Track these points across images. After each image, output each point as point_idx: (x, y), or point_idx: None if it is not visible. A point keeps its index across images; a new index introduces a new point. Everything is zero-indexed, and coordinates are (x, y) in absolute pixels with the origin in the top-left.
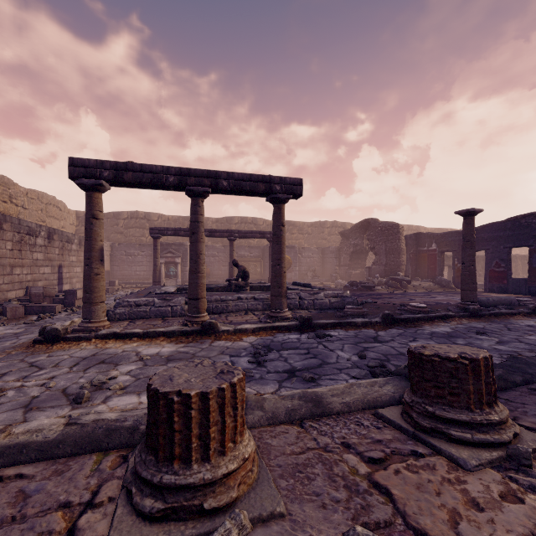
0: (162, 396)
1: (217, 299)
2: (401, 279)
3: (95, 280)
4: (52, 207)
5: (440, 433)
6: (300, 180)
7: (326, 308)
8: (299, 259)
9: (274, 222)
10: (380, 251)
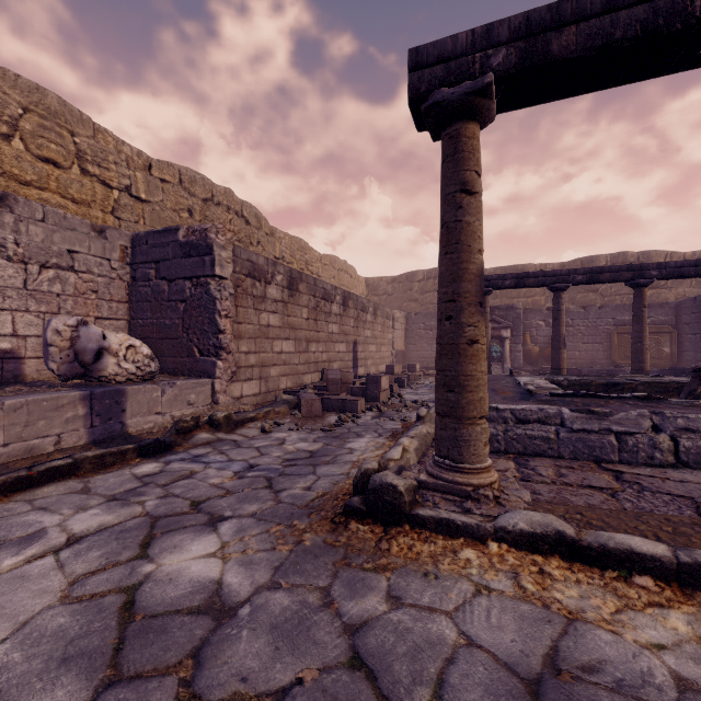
0: None
1: None
2: None
3: (467, 356)
4: (343, 273)
5: None
6: None
7: None
8: None
9: None
10: None
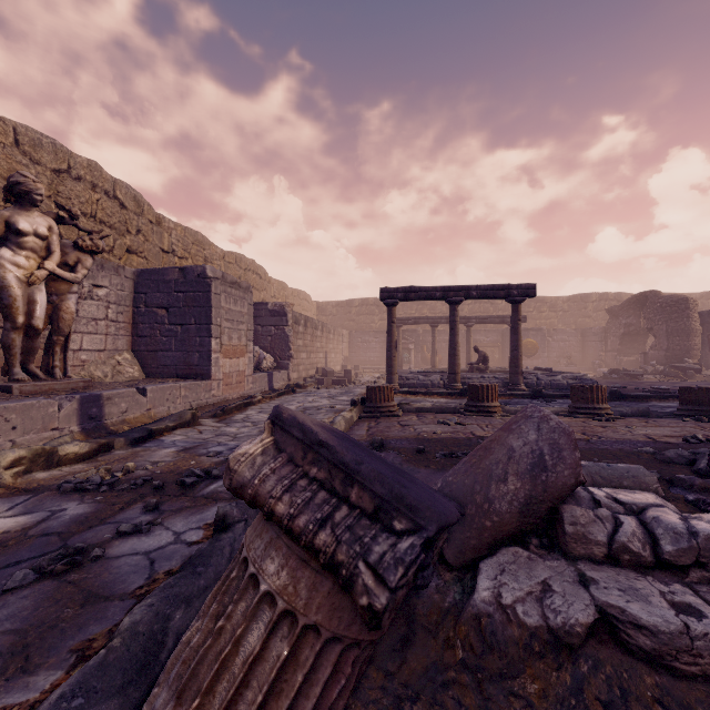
0: (475, 385)
1: (464, 377)
2: (686, 367)
3: (393, 360)
4: (304, 301)
5: (576, 413)
6: (534, 285)
7: (563, 388)
8: (549, 343)
9: (512, 318)
10: (659, 333)
